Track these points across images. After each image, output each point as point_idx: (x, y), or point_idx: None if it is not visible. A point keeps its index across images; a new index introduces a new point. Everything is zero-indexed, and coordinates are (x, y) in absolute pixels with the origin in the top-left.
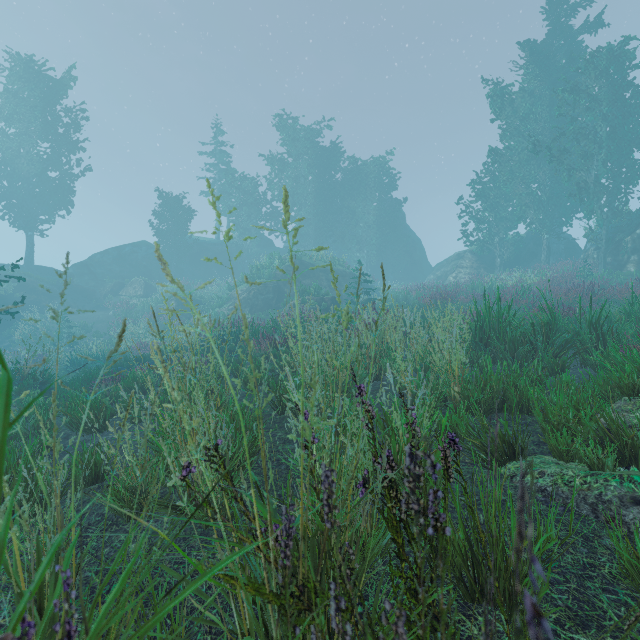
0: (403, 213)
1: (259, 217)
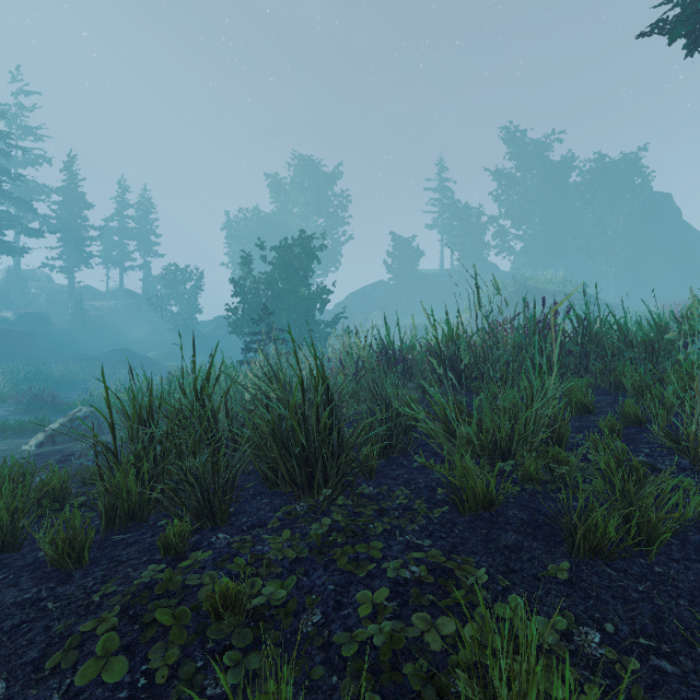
0: (676, 208)
1: (482, 244)
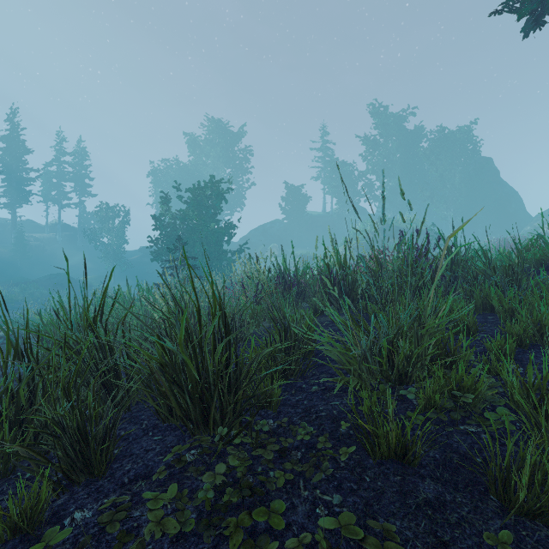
0: (495, 169)
1: (355, 192)
